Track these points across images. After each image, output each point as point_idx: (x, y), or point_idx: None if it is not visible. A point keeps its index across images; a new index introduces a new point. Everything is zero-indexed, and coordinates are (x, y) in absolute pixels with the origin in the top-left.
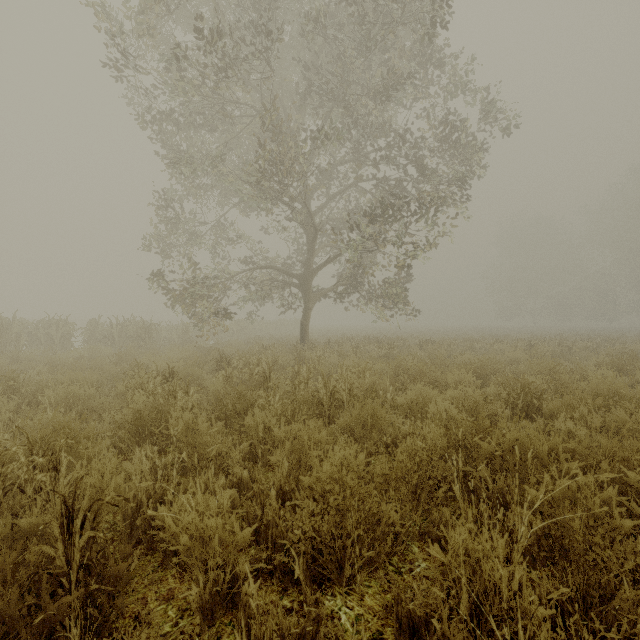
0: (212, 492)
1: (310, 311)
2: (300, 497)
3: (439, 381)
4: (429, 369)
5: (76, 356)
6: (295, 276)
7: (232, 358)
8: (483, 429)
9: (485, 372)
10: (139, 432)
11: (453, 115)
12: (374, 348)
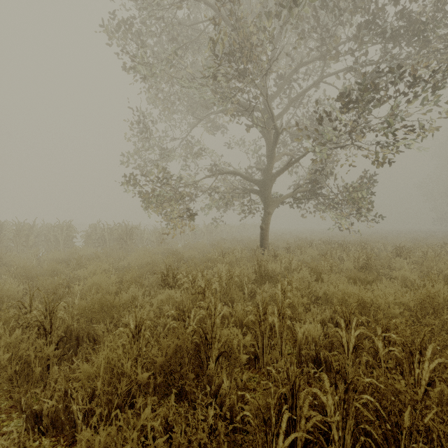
0: None
1: (270, 216)
2: None
3: None
4: None
5: (54, 258)
6: (255, 182)
7: (179, 272)
8: None
9: None
10: None
11: None
12: (343, 256)
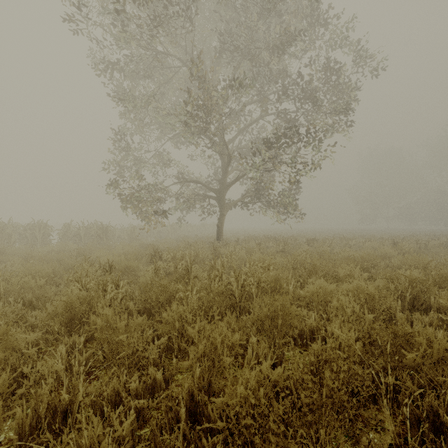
0: (122, 399)
1: (224, 217)
2: (212, 413)
3: (329, 273)
4: (322, 263)
5: (49, 250)
6: (213, 191)
7: (163, 253)
8: (403, 335)
9: (367, 266)
10: (71, 322)
11: (334, 65)
12: (273, 245)
